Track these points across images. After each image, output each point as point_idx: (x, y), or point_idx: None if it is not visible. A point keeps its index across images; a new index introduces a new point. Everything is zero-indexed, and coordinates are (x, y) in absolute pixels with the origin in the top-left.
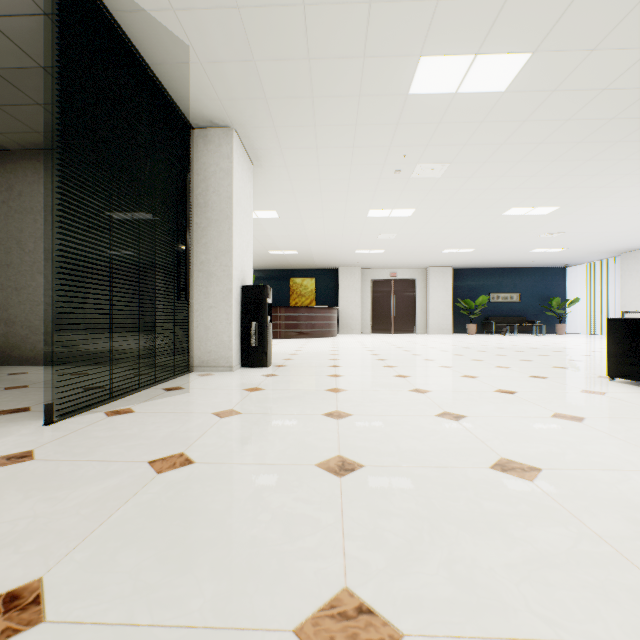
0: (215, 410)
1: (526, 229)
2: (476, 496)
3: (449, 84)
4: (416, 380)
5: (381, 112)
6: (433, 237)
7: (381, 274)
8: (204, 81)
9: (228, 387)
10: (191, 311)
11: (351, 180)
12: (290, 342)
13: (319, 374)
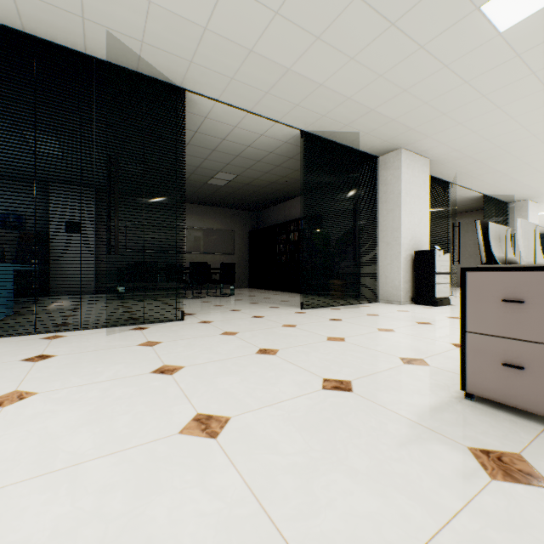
0: None
1: None
2: None
3: None
4: None
5: None
6: None
7: None
8: (517, 196)
9: None
10: None
11: None
12: None
13: None
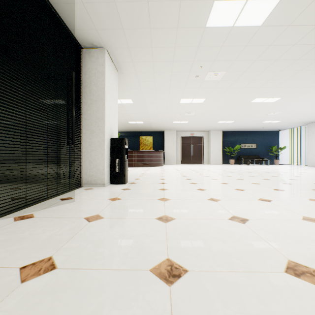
0: (87, 215)
1: (262, 110)
2: (289, 312)
3: (229, 20)
4: (210, 192)
5: (189, 39)
6: (213, 114)
7: (186, 134)
8: (86, 16)
9: (99, 197)
10: (81, 152)
11: (171, 81)
12: (139, 169)
13: (154, 188)
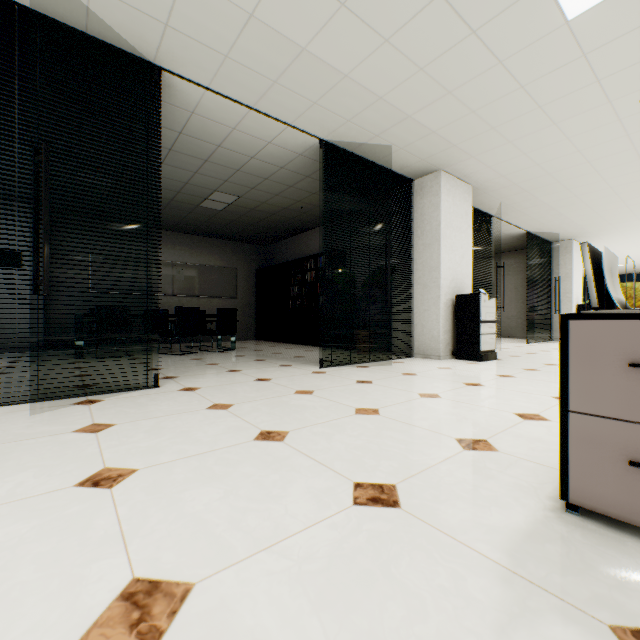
0: None
1: None
2: None
3: None
4: None
5: None
6: None
7: None
8: (562, 235)
9: None
10: (551, 316)
11: None
12: None
13: None
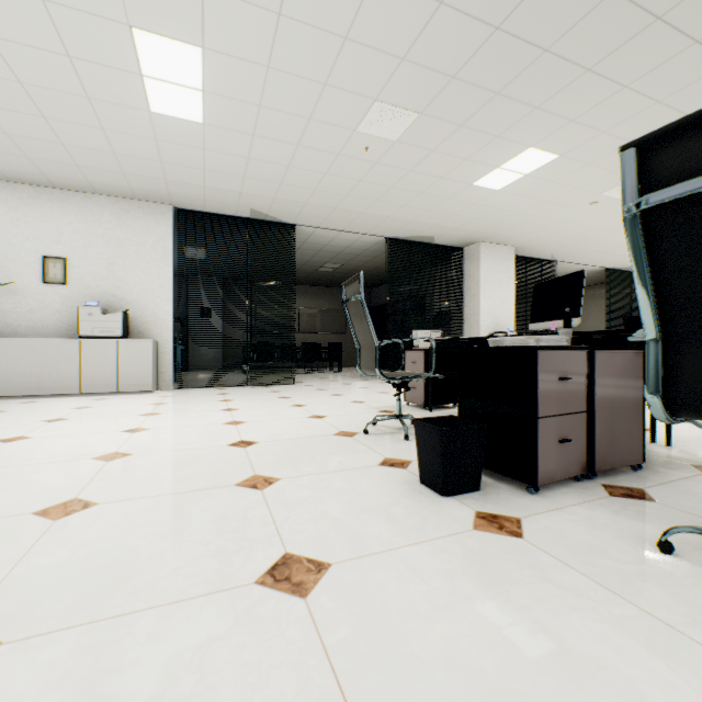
0: None
1: None
2: None
3: None
4: None
5: None
6: None
7: None
8: None
9: None
10: None
11: None
12: None
13: None
